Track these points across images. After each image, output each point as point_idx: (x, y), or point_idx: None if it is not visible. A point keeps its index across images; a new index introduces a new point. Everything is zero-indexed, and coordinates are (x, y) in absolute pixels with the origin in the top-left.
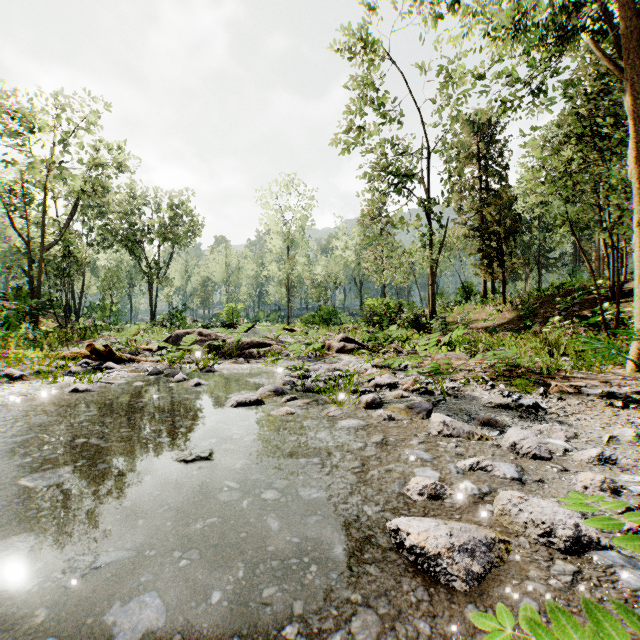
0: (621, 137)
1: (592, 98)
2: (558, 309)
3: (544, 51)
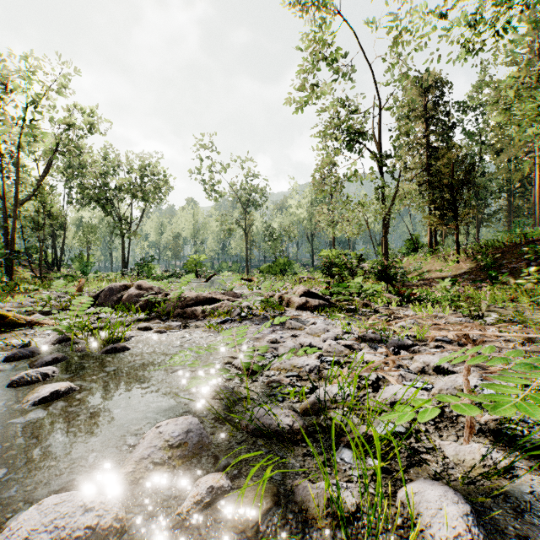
0: None
1: None
2: (527, 259)
3: None
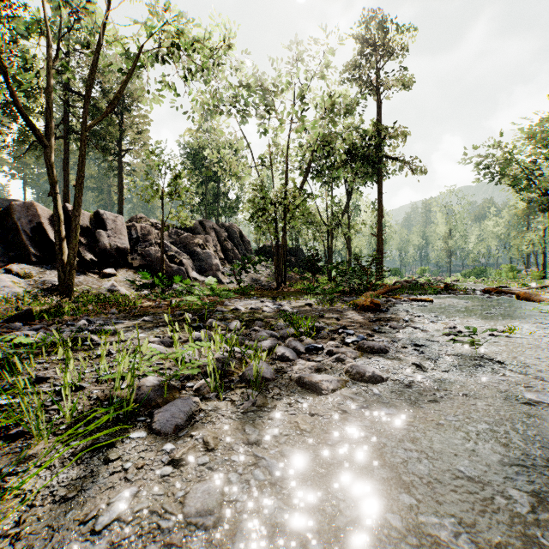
0: None
1: None
2: None
3: None
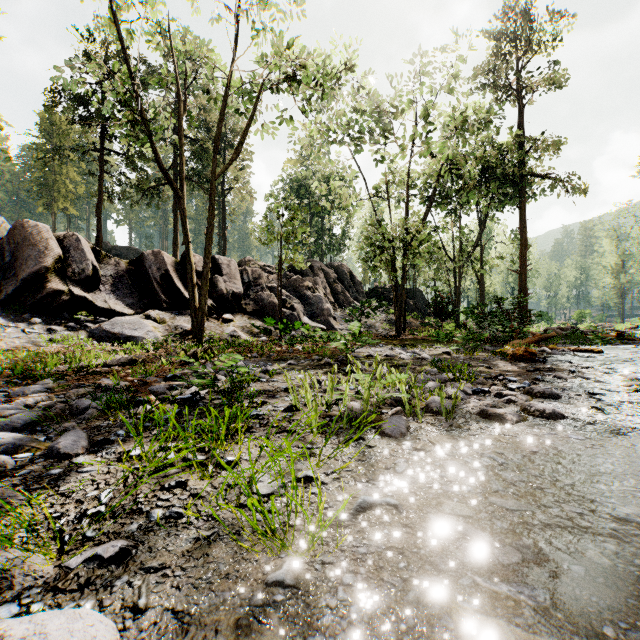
0: None
1: None
2: None
3: None
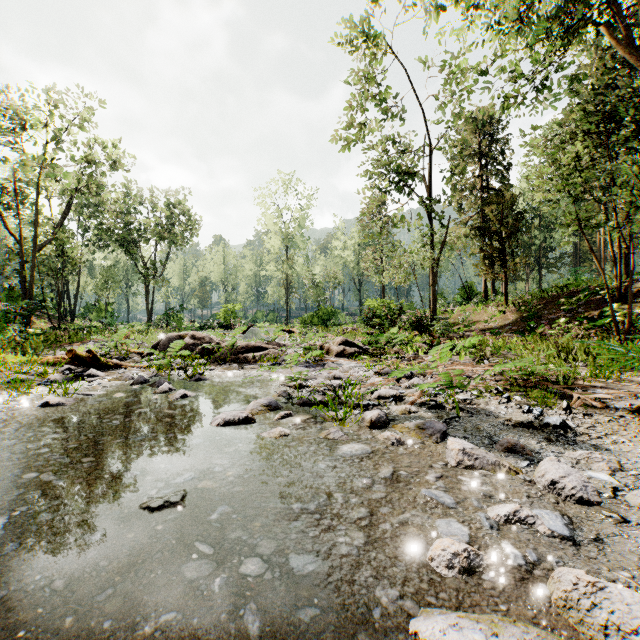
0: (630, 133)
1: (600, 93)
2: (563, 310)
3: (549, 45)
